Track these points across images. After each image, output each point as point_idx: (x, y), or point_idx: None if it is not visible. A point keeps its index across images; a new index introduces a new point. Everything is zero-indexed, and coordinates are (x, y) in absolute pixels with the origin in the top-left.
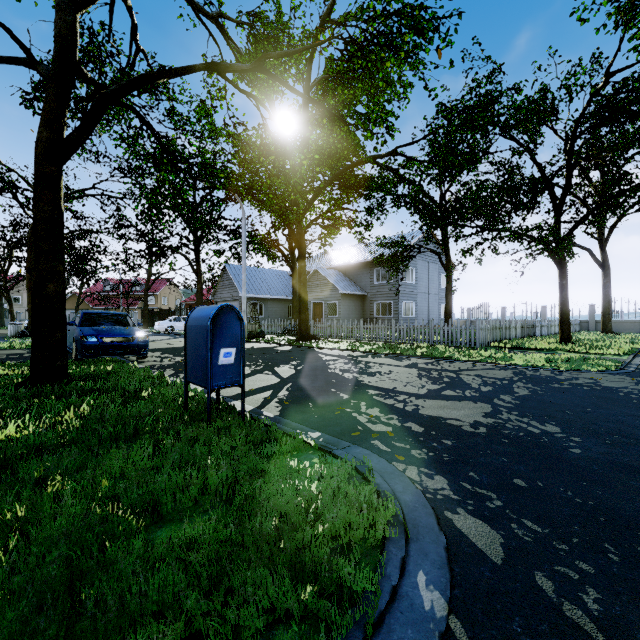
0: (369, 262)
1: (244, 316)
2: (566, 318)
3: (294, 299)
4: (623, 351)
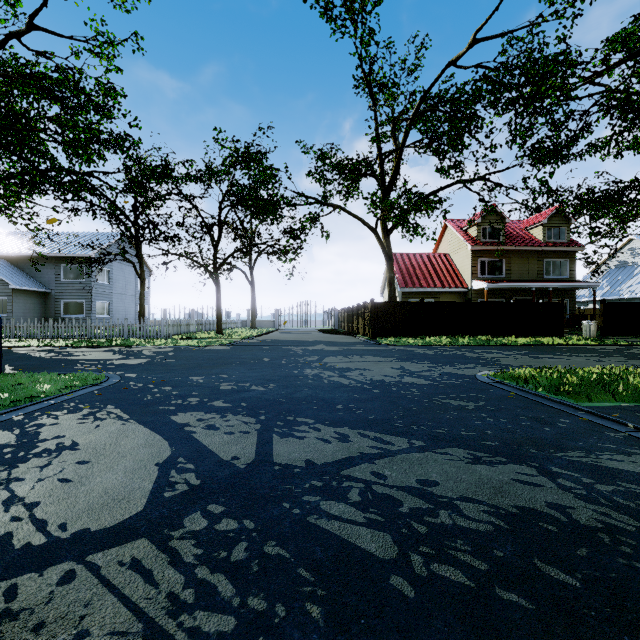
0: (54, 257)
1: None
2: (220, 318)
3: None
4: (243, 337)
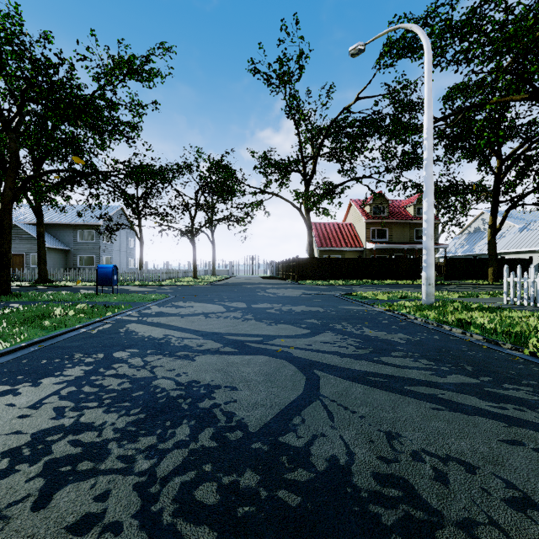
0: (73, 224)
1: None
2: (196, 268)
3: None
4: (212, 280)
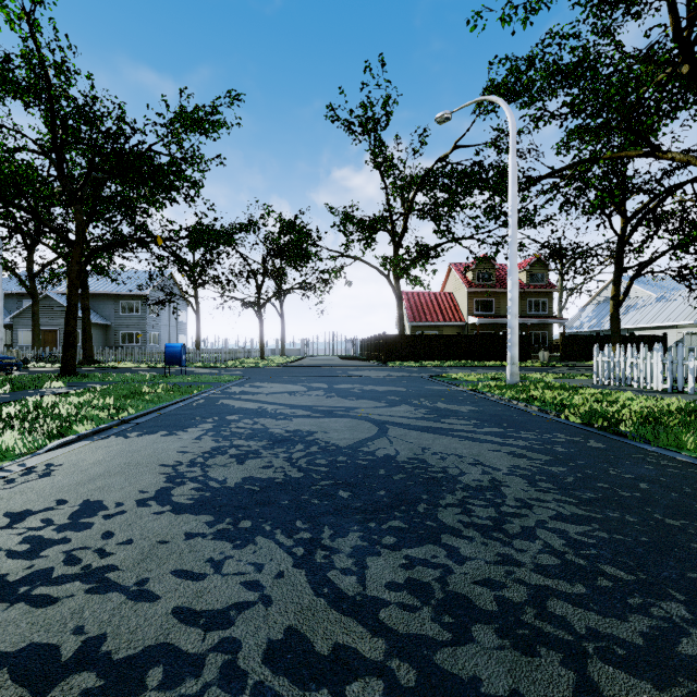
0: (114, 294)
1: (2, 344)
2: (263, 347)
3: (36, 327)
4: (283, 362)
